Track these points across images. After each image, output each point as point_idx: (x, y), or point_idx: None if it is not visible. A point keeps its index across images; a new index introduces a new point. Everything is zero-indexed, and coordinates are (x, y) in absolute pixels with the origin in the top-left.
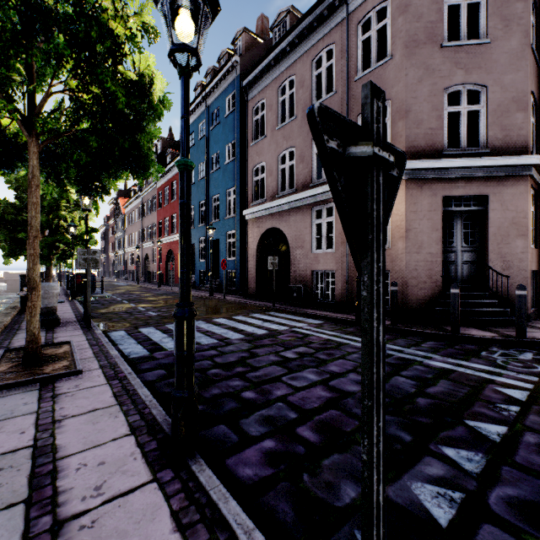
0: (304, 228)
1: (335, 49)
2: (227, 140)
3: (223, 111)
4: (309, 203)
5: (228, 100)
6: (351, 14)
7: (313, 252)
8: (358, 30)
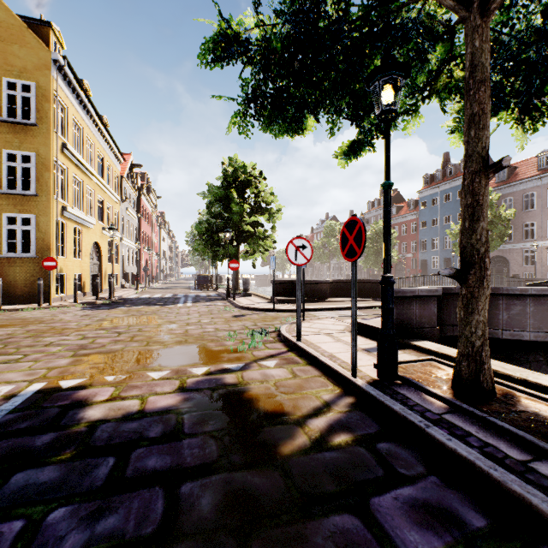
0: (518, 257)
1: (535, 194)
2: (458, 211)
3: (454, 196)
4: (521, 248)
5: (457, 191)
6: (543, 185)
7: (523, 266)
8: (546, 191)
